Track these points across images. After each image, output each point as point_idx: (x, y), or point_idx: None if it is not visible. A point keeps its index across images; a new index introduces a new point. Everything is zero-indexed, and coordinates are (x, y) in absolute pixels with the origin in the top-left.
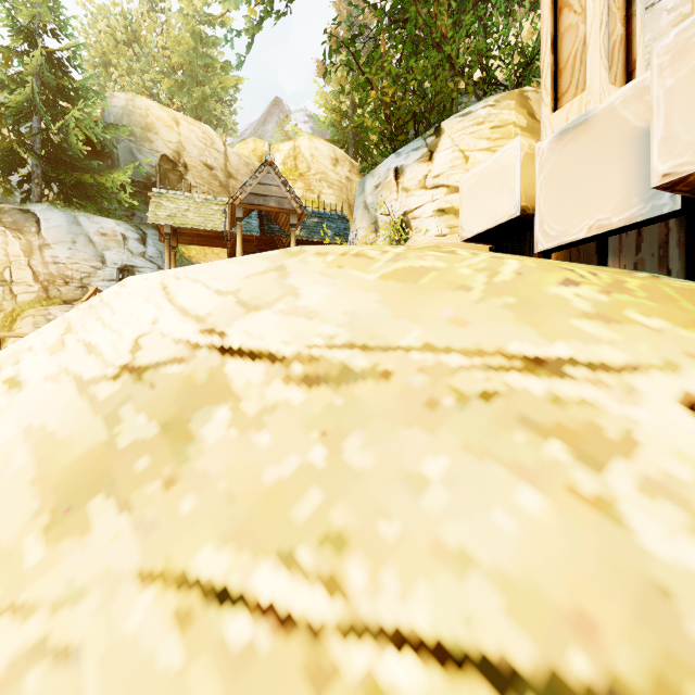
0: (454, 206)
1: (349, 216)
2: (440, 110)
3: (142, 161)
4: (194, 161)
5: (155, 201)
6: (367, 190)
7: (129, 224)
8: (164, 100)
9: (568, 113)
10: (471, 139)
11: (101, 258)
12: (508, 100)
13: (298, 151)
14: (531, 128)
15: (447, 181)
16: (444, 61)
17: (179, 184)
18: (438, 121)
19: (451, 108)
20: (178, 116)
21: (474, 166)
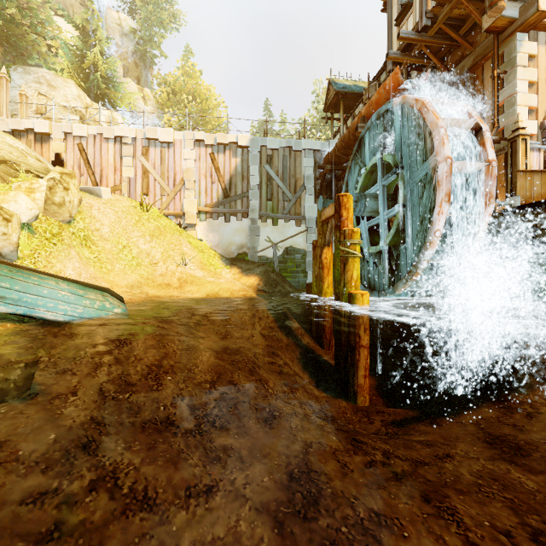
0: None
1: None
2: None
3: None
4: None
5: None
6: None
7: None
8: None
9: (2, 118)
10: None
11: None
12: None
13: None
14: None
15: None
16: None
17: None
18: None
19: None
20: None
21: None
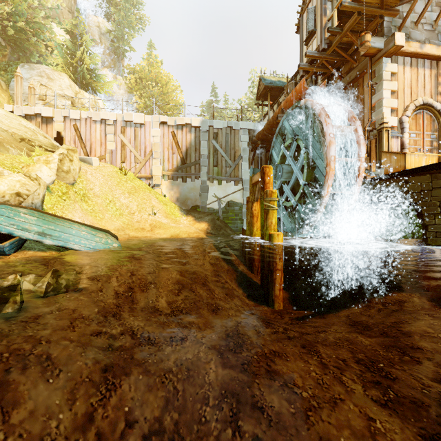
0: None
1: None
2: None
3: None
4: None
5: None
6: None
7: None
8: None
9: (17, 106)
10: None
11: None
12: None
13: None
14: (1, 89)
15: None
16: None
17: None
18: None
19: None
20: None
21: None
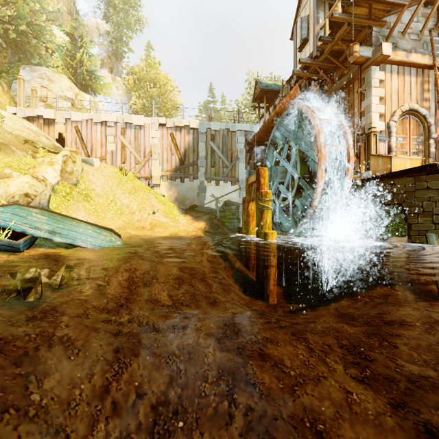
0: None
1: None
2: None
3: None
4: None
5: None
6: None
7: None
8: None
9: (20, 108)
10: None
11: None
12: None
13: None
14: (3, 91)
15: None
16: None
17: None
18: None
19: None
20: None
21: None
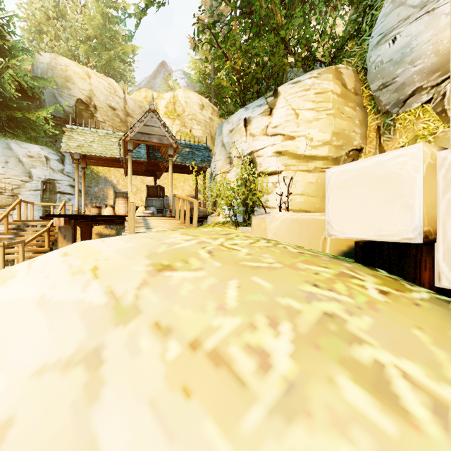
0: (288, 150)
1: (211, 144)
2: (275, 76)
3: (61, 103)
4: (102, 103)
5: (68, 134)
6: (224, 133)
7: (51, 148)
8: (83, 59)
9: None
10: (301, 101)
11: (28, 174)
12: (327, 73)
13: (176, 99)
14: (344, 95)
15: (283, 131)
16: (280, 42)
17: (91, 119)
18: (274, 84)
19: (282, 75)
20: (90, 72)
21: (302, 121)
